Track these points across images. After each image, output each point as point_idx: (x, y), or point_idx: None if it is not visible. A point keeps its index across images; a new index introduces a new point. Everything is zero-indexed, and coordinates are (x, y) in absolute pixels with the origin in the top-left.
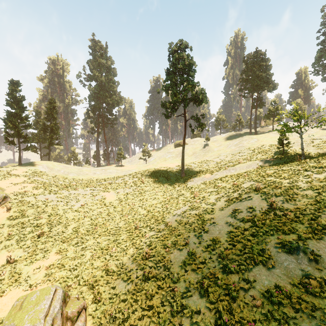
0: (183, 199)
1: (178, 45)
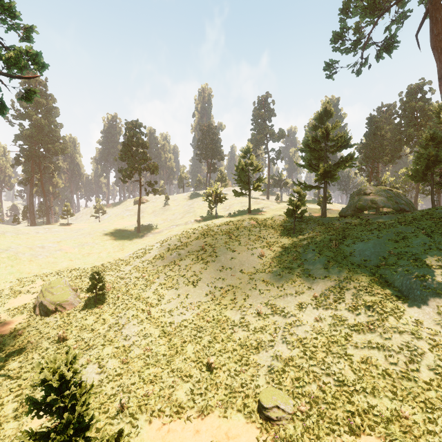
0: (136, 247)
1: (133, 125)
